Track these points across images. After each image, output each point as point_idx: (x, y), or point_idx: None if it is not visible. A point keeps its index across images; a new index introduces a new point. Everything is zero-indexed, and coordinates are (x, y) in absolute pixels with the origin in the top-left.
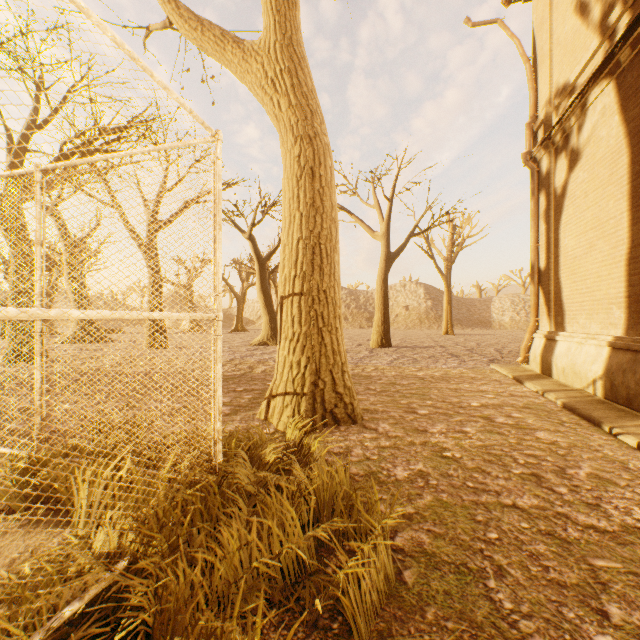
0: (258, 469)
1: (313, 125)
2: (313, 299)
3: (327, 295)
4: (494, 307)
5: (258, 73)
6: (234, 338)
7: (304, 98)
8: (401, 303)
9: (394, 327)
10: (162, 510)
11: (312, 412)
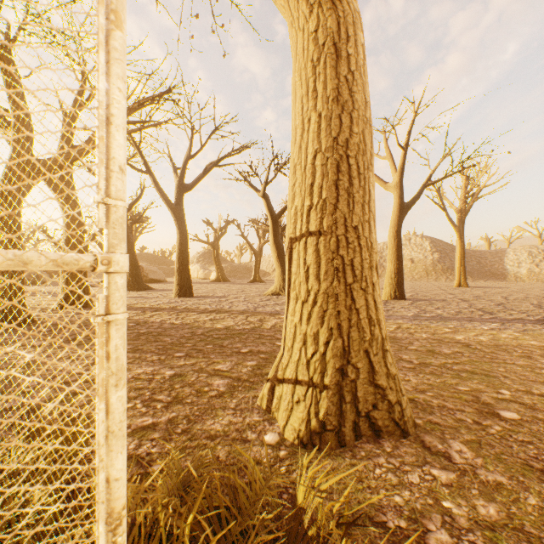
0: None
1: None
2: (337, 240)
3: (359, 234)
4: (508, 259)
5: None
6: (251, 288)
7: None
8: (406, 256)
9: None
10: None
11: (337, 417)
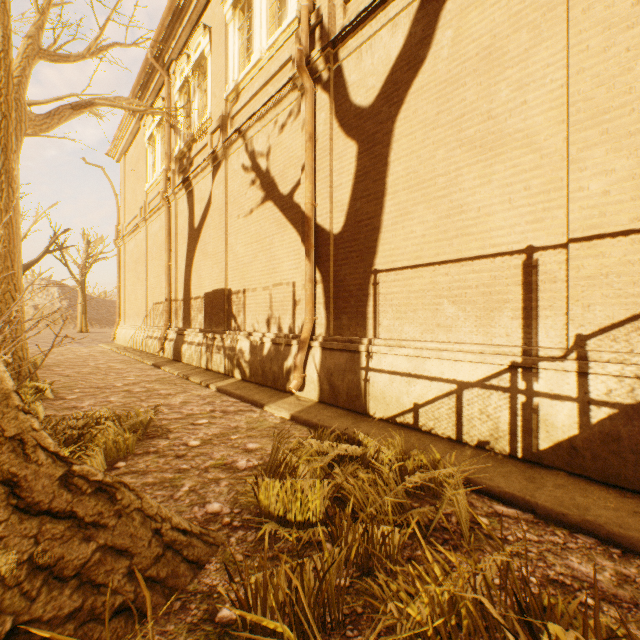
0: None
1: None
2: None
3: None
4: None
5: None
6: None
7: None
8: (29, 301)
9: None
10: None
11: None
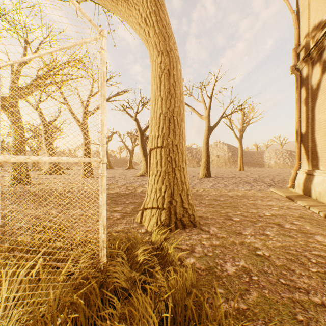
0: (132, 265)
1: (169, 44)
2: (169, 150)
3: (178, 147)
4: (265, 156)
5: (136, 16)
6: (128, 172)
7: (164, 28)
8: (215, 154)
9: (211, 166)
10: (50, 314)
11: (168, 220)
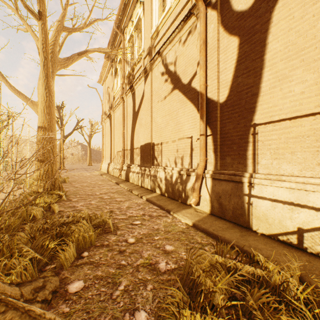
0: None
1: None
2: None
3: None
4: None
5: (37, 109)
6: None
7: None
8: (70, 152)
9: (66, 163)
10: None
11: None
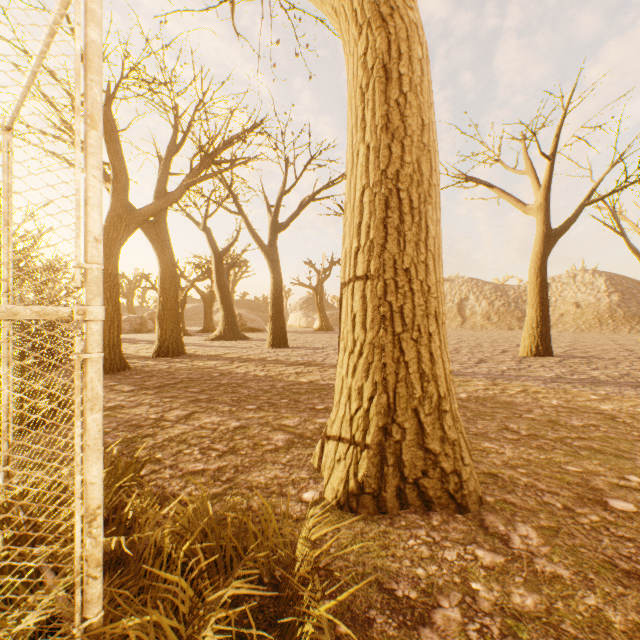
0: None
1: None
2: (385, 285)
3: (411, 277)
4: None
5: None
6: None
7: None
8: (568, 298)
9: (558, 329)
10: None
11: (378, 480)
